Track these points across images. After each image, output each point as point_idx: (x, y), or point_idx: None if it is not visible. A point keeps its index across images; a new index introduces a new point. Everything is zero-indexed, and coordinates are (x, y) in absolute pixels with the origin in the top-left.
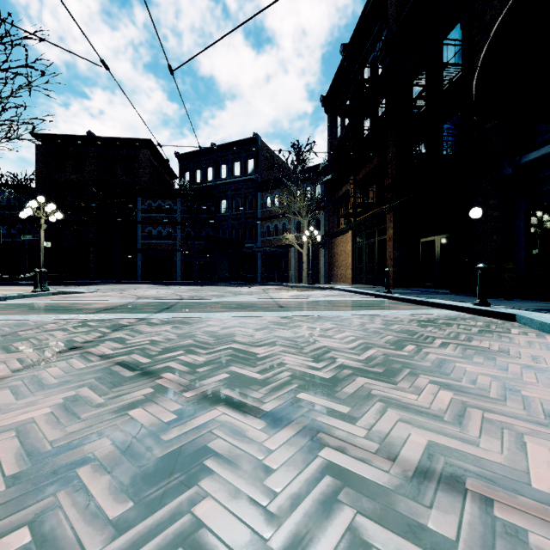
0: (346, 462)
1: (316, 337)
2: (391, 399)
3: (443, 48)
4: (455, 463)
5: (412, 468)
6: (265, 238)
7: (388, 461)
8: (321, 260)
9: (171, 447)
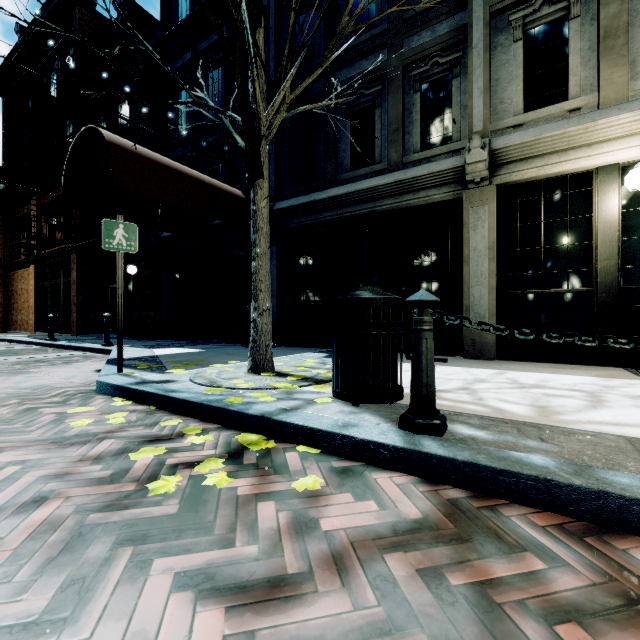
0: None
1: None
2: None
3: (120, 111)
4: None
5: None
6: None
7: None
8: None
9: None
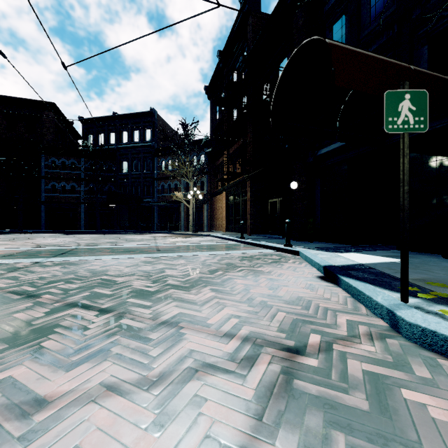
0: (131, 323)
1: (166, 269)
2: (180, 298)
3: (279, 70)
4: (183, 318)
5: (161, 322)
6: (161, 195)
7: (152, 320)
8: (205, 213)
9: (37, 326)
